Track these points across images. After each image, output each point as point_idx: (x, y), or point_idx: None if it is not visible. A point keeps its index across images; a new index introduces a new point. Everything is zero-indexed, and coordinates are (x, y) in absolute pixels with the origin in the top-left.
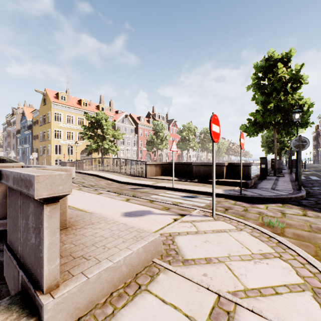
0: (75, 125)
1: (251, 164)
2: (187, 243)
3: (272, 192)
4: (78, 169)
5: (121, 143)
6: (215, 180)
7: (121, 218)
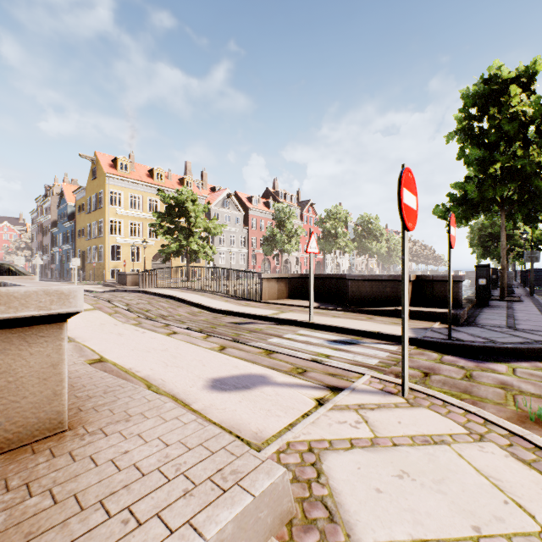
0: (144, 212)
1: (462, 279)
2: (354, 477)
3: (514, 336)
4: (145, 285)
5: (220, 242)
6: (392, 308)
7: (202, 394)
